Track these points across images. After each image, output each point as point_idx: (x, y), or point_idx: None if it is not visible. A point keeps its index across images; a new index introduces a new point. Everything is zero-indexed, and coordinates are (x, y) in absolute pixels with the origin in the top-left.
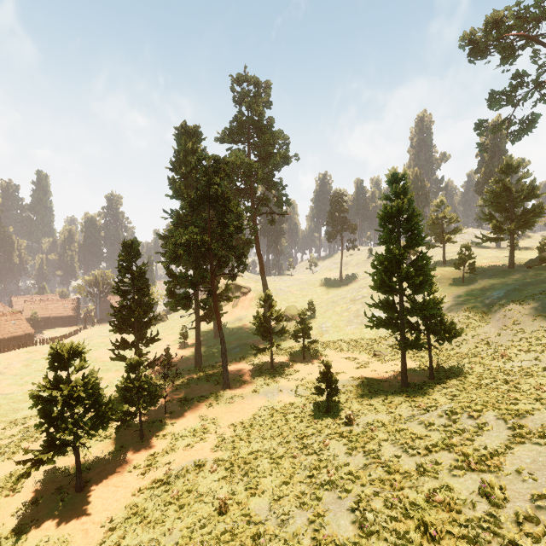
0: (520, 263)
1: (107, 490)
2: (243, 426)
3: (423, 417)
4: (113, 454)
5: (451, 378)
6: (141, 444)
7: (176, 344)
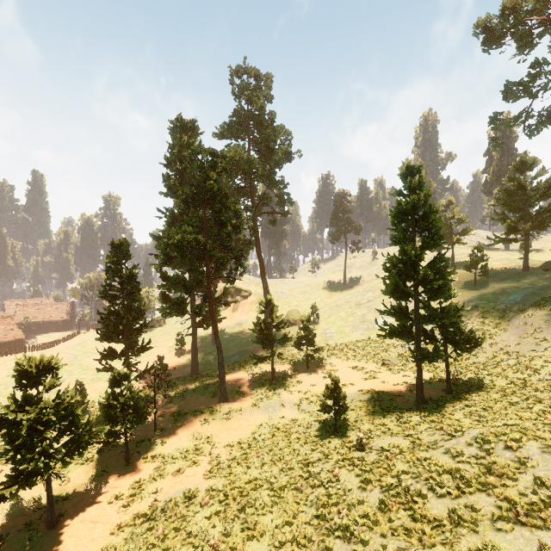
0: (534, 265)
1: (83, 526)
2: (241, 446)
3: (448, 444)
4: (93, 480)
5: (471, 392)
6: (126, 468)
7: (172, 350)
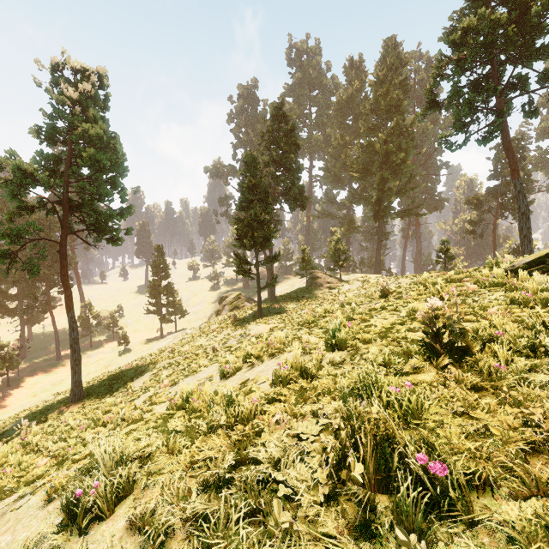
0: None
1: (4, 400)
2: None
3: (159, 341)
4: None
5: None
6: (11, 388)
7: None
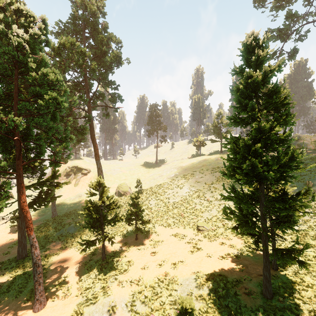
0: None
1: None
2: None
3: None
4: None
5: (294, 266)
6: None
7: (10, 226)
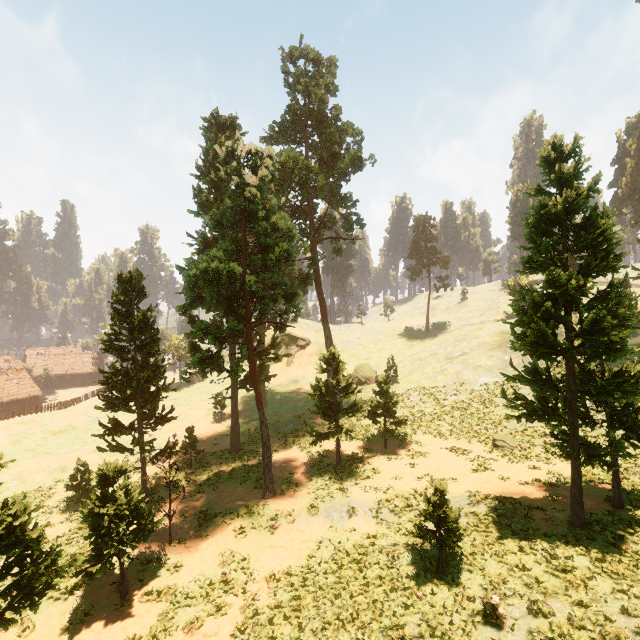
0: None
1: None
2: (290, 582)
3: None
4: (68, 630)
5: None
6: (118, 611)
7: (211, 414)
